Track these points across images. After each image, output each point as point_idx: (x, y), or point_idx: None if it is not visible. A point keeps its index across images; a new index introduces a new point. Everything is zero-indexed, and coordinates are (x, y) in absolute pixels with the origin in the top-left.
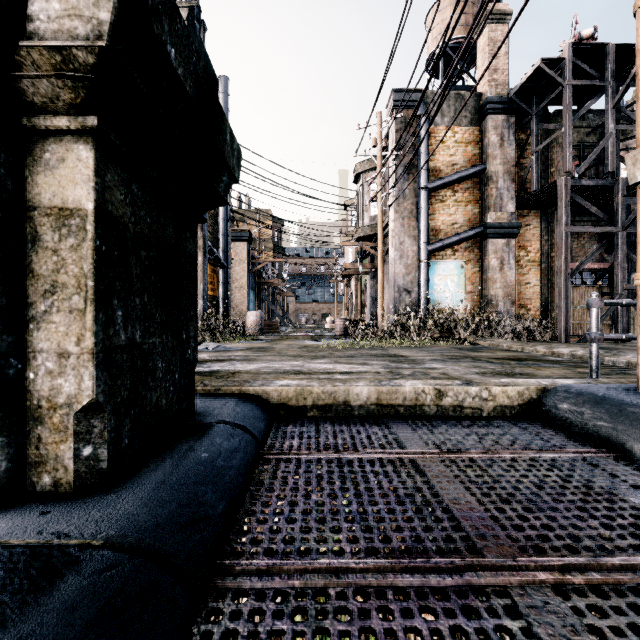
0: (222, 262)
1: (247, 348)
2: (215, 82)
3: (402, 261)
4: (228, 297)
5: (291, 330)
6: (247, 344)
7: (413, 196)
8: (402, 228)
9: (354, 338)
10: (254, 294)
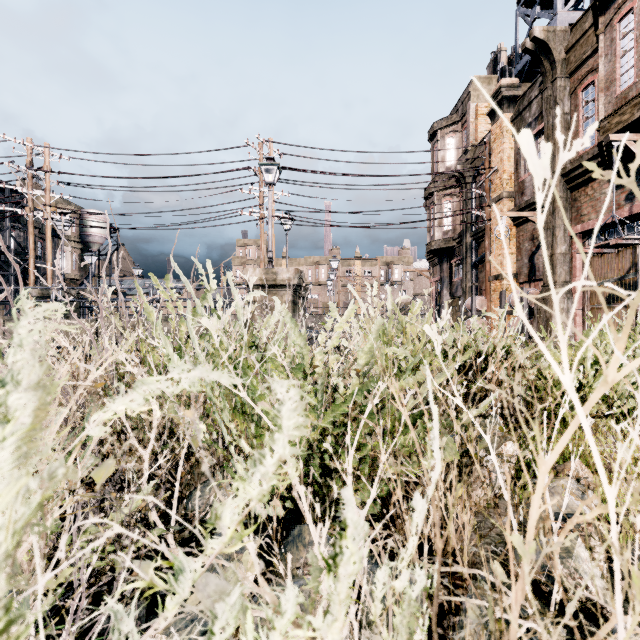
0: None
1: None
2: None
3: None
4: None
5: None
6: None
7: None
8: None
9: None
10: None
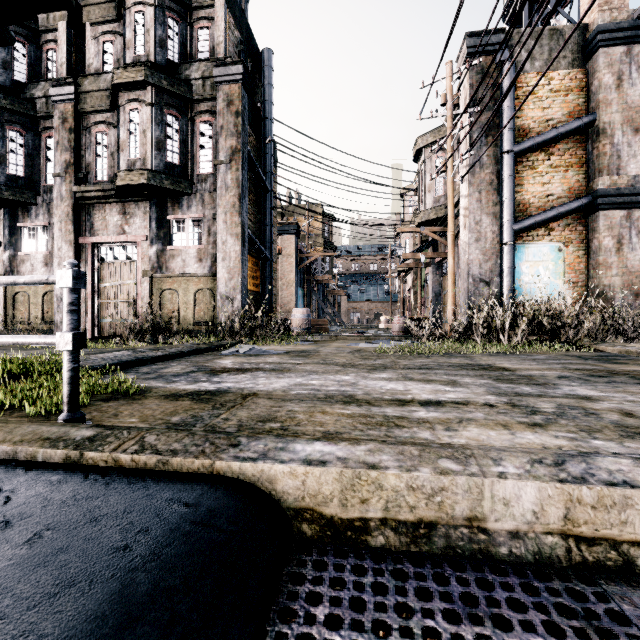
0: (265, 254)
1: (286, 351)
2: (259, 59)
3: (478, 245)
4: (272, 293)
5: (342, 330)
6: (288, 346)
7: (493, 163)
8: (478, 204)
9: (417, 340)
10: (303, 291)
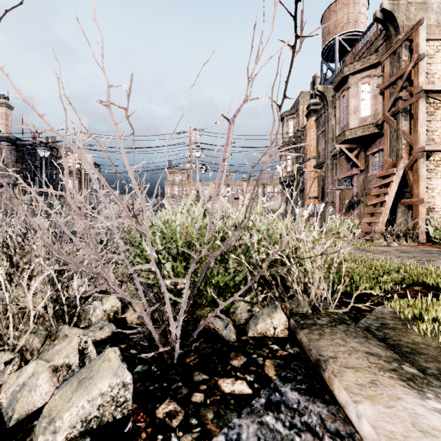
0: None
1: None
2: None
3: None
4: None
5: None
6: None
7: None
8: None
9: None
10: None
